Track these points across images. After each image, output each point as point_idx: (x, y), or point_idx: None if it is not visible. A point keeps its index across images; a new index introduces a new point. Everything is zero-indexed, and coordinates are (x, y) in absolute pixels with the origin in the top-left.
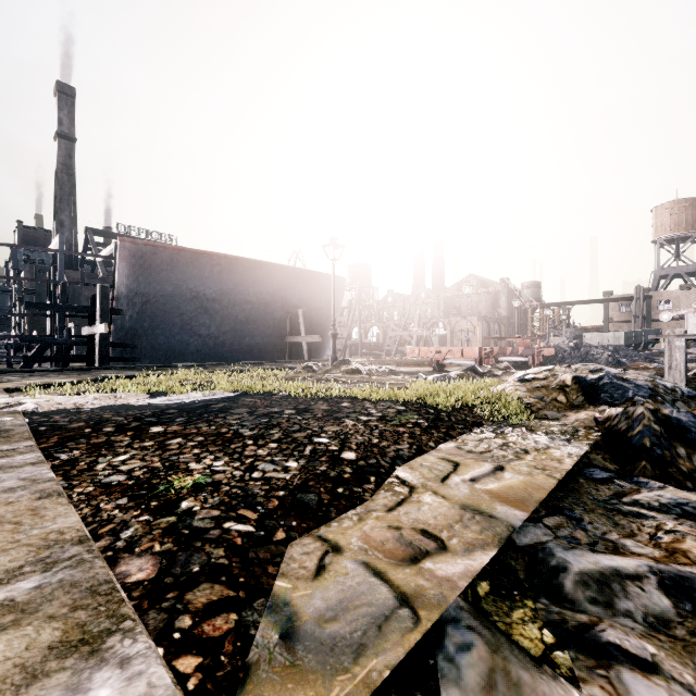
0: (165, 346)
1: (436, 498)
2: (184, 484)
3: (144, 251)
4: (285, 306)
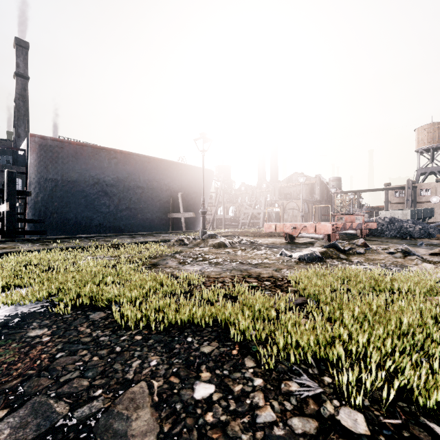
0: (73, 221)
1: None
2: None
3: (52, 145)
4: (168, 190)
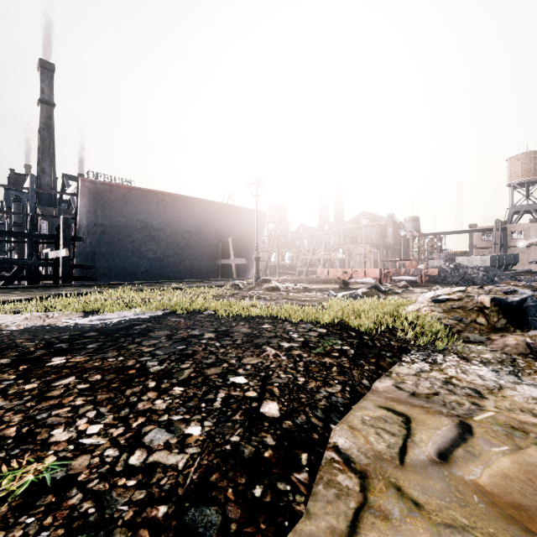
0: (120, 267)
1: (407, 509)
2: (14, 486)
3: (101, 189)
4: (218, 234)
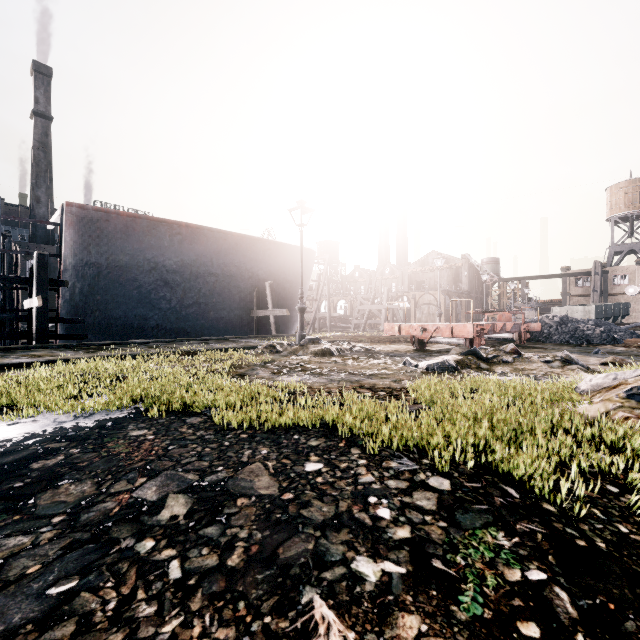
0: (122, 320)
1: None
2: None
3: (94, 217)
4: (252, 278)
